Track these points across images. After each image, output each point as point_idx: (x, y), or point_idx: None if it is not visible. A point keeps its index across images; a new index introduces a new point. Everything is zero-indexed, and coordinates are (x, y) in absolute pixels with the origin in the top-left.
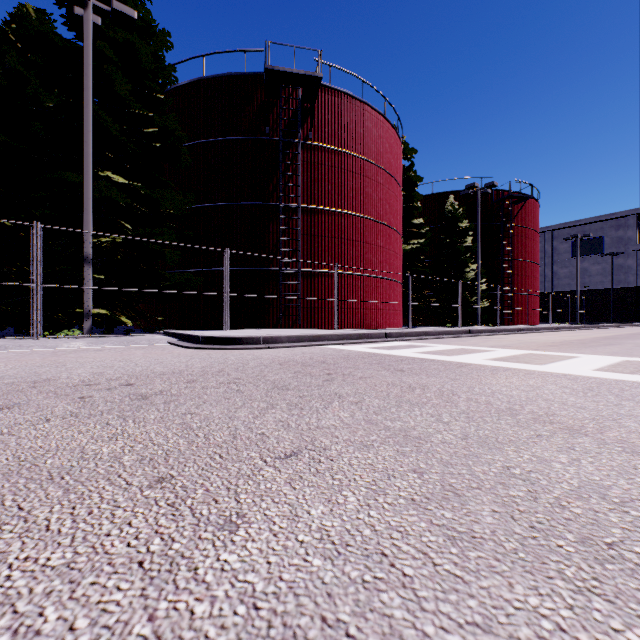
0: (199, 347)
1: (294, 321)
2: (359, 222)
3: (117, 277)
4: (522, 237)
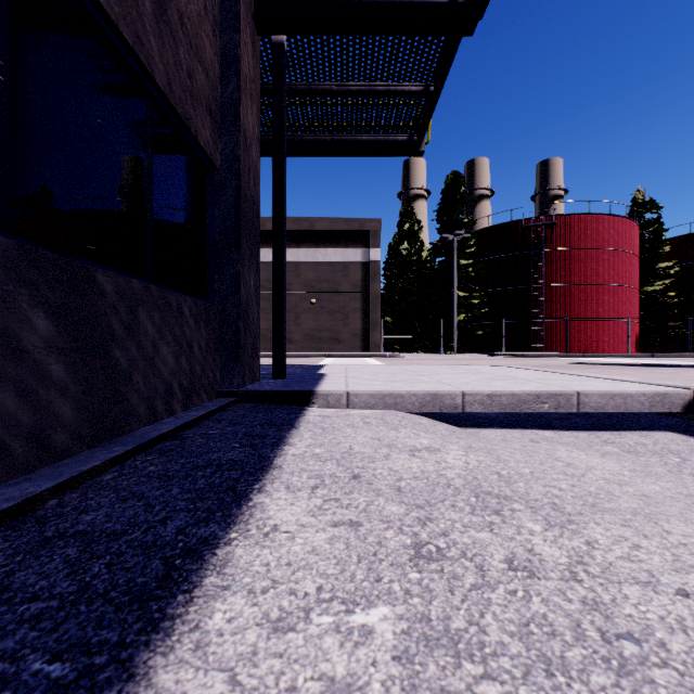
0: (501, 356)
1: (540, 349)
2: (586, 288)
3: (459, 331)
4: None
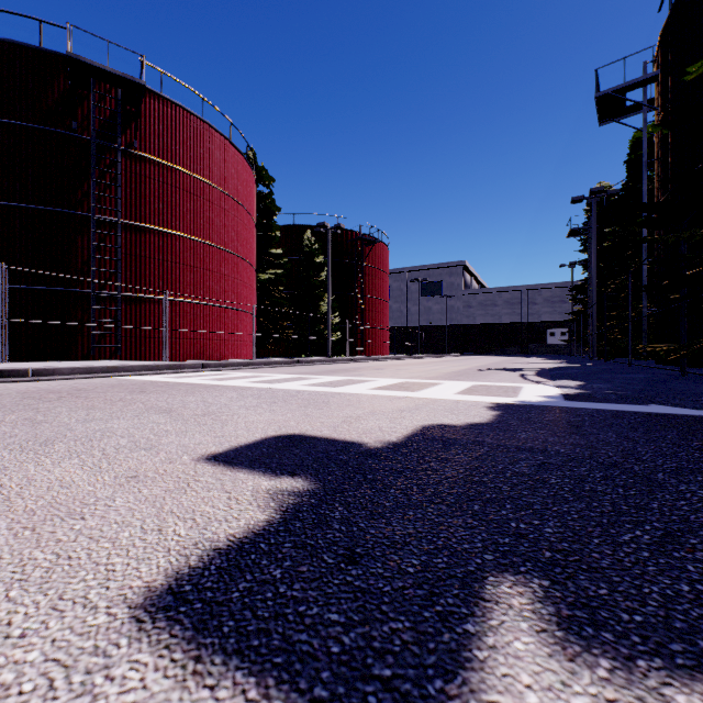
0: None
1: (113, 352)
2: (199, 247)
3: None
4: (373, 276)
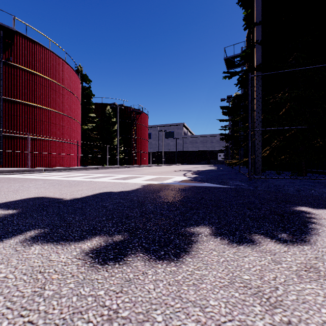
0: None
1: None
2: (47, 112)
3: None
4: (140, 128)
